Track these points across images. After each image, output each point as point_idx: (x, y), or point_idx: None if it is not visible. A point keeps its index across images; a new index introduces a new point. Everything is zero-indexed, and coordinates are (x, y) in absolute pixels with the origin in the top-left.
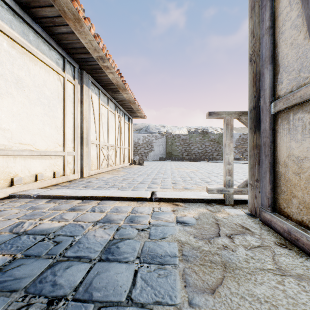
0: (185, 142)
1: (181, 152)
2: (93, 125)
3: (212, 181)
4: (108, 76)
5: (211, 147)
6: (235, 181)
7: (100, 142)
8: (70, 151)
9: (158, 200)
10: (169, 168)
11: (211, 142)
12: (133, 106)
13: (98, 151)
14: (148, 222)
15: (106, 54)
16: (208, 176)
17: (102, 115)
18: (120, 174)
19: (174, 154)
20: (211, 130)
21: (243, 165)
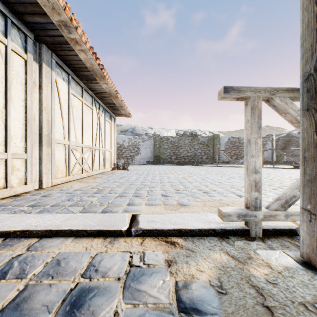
0: (173, 145)
1: (169, 156)
2: (60, 119)
3: (212, 191)
4: (78, 55)
5: (201, 150)
6: (239, 191)
7: (70, 142)
8: (19, 152)
9: (140, 234)
10: (157, 174)
11: (201, 145)
12: (115, 101)
13: (67, 153)
14: (114, 314)
15: (72, 20)
16: (204, 184)
17: (74, 107)
18: (97, 182)
19: (162, 158)
20: (200, 132)
21: (235, 169)
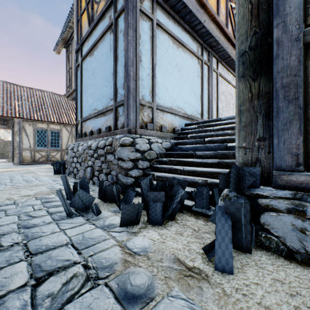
0: None
1: None
2: None
3: None
4: None
5: None
6: None
7: None
8: None
9: None
10: None
11: None
12: None
13: None
14: None
15: None
16: None
17: None
18: None
19: (7, 154)
20: None
21: None
